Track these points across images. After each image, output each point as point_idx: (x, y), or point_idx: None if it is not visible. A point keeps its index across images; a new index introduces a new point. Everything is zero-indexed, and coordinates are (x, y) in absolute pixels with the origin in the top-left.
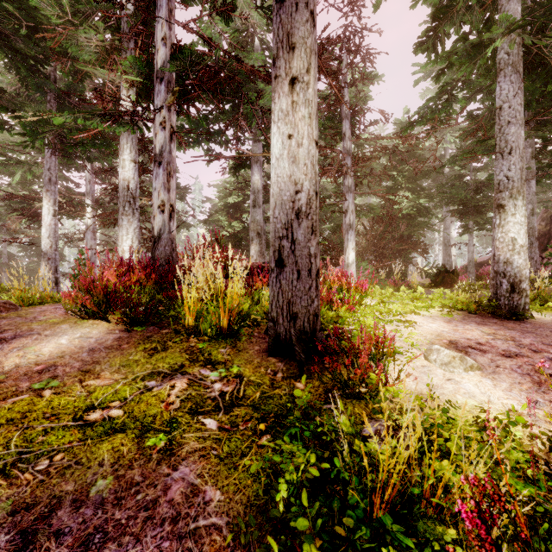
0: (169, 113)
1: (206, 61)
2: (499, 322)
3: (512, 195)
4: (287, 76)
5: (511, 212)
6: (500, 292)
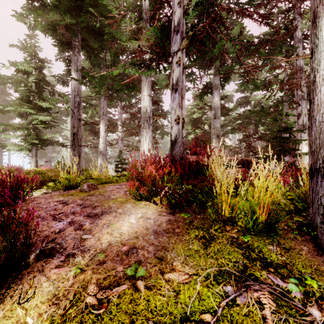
0: (182, 54)
1: (219, 2)
2: None
3: None
4: None
5: None
6: None
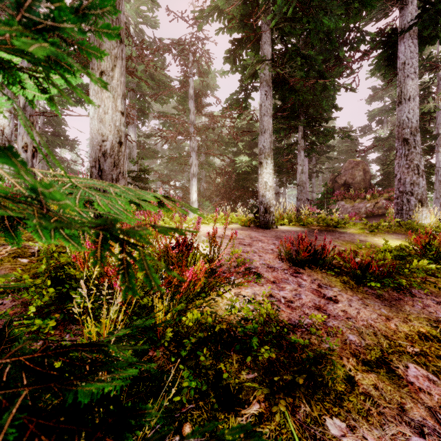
0: None
1: None
2: (256, 229)
3: (265, 157)
4: (99, 70)
5: (265, 167)
6: (260, 213)
